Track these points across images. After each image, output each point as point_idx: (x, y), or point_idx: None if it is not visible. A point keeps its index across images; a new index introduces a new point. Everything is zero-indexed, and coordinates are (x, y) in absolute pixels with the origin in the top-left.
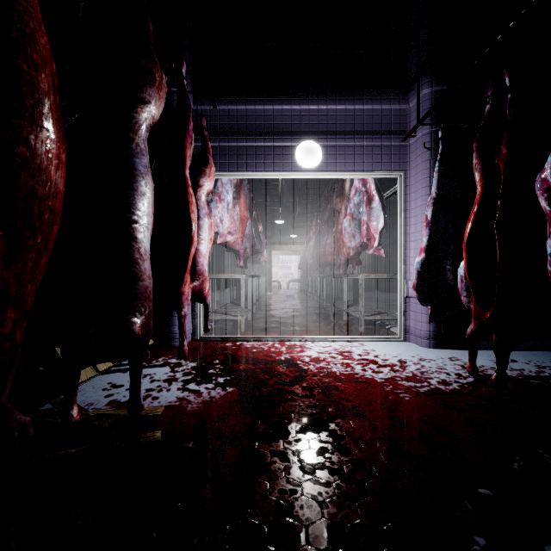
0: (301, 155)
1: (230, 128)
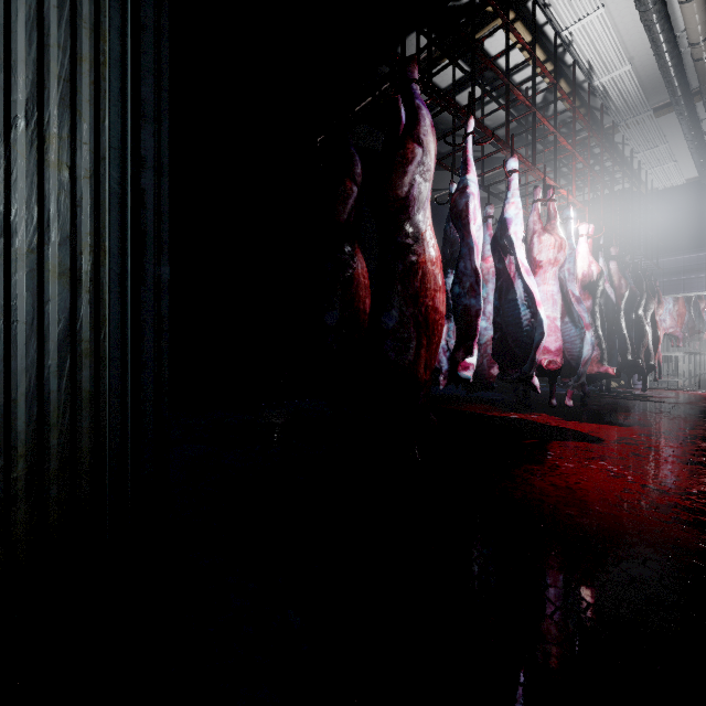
0: None
1: (670, 270)
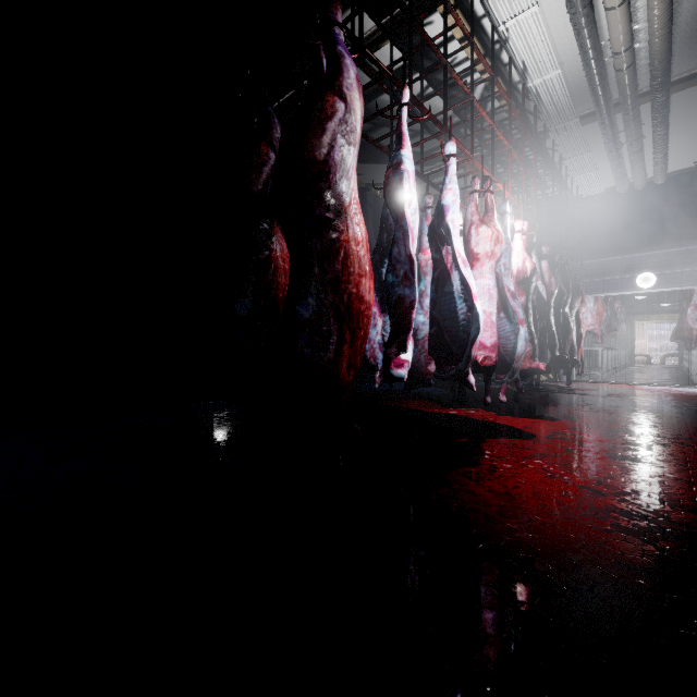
0: (640, 282)
1: (592, 272)
